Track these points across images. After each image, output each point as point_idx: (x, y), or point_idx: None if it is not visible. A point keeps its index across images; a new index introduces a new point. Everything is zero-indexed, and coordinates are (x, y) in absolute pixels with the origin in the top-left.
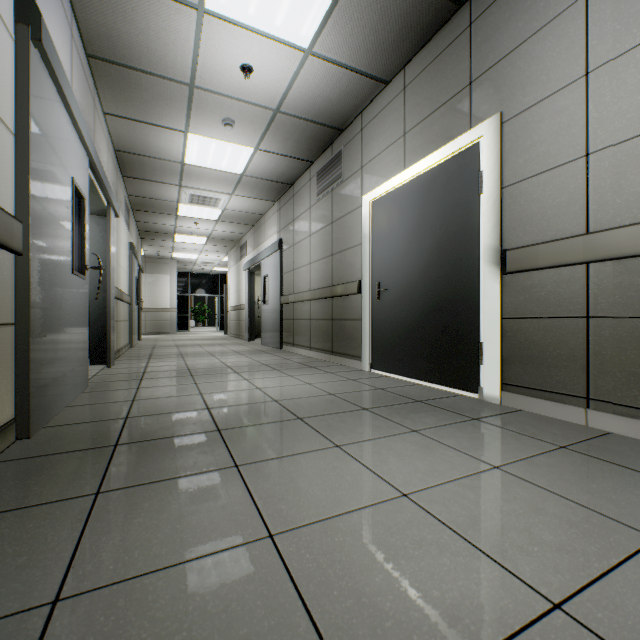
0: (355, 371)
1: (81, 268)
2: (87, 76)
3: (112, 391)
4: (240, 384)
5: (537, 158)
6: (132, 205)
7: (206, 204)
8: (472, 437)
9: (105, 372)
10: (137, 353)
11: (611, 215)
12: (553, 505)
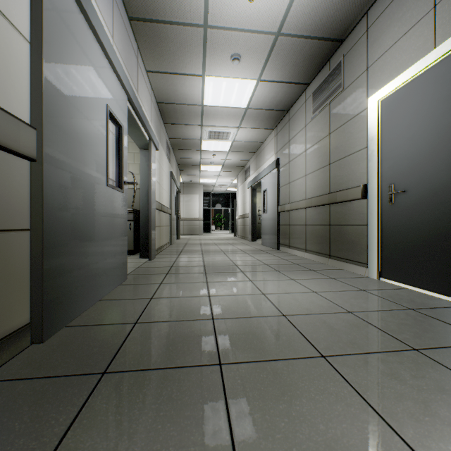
0: (361, 278)
1: (119, 183)
2: (130, 37)
3: (140, 285)
4: (245, 286)
5: None
6: (172, 146)
7: (220, 138)
8: None
9: (145, 265)
10: (173, 249)
11: None
12: None
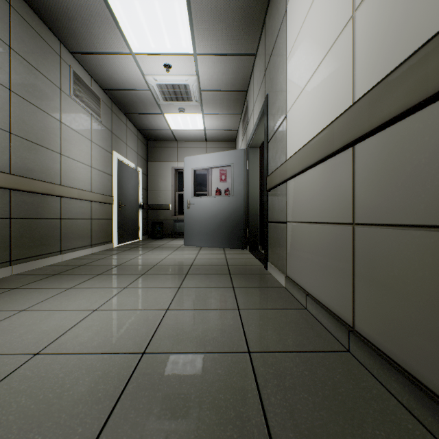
0: None
1: None
2: None
3: None
4: None
5: None
6: None
7: None
8: None
9: None
10: None
11: None
12: (63, 296)
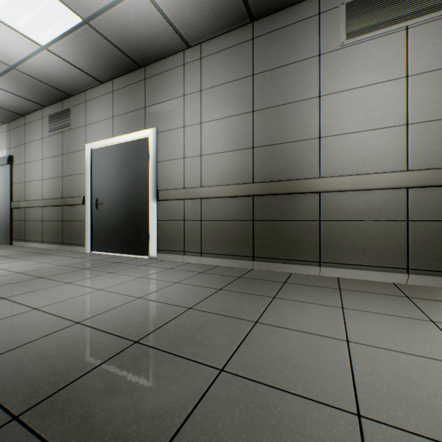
0: (81, 253)
1: None
2: None
3: None
4: None
5: (170, 153)
6: None
7: None
8: (137, 271)
9: None
10: None
11: (190, 182)
12: (154, 282)
